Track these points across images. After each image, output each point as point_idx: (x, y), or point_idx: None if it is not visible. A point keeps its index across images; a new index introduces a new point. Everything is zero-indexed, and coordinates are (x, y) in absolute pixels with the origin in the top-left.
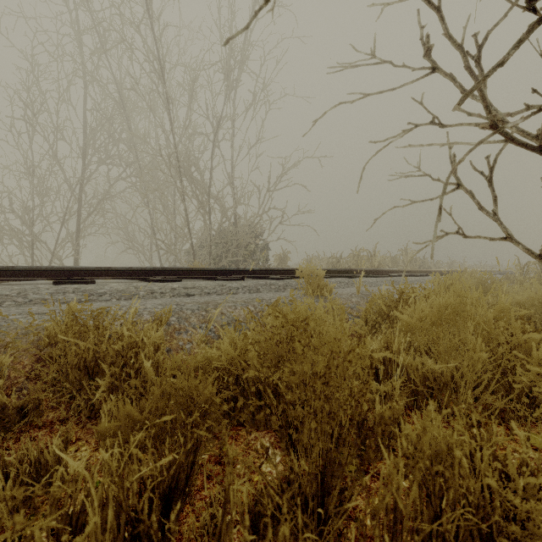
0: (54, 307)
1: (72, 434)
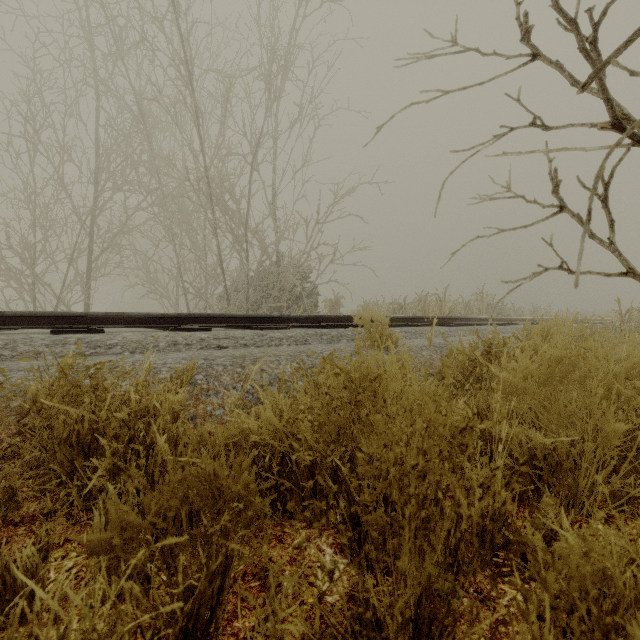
0: (49, 362)
1: (55, 536)
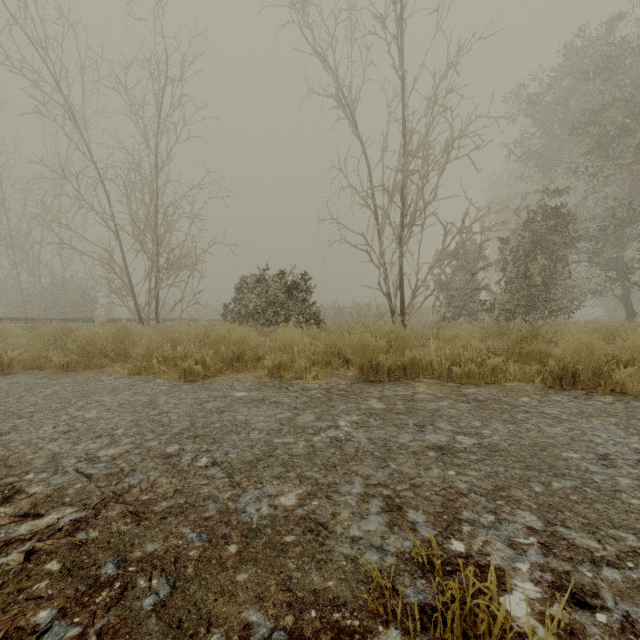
0: None
1: None
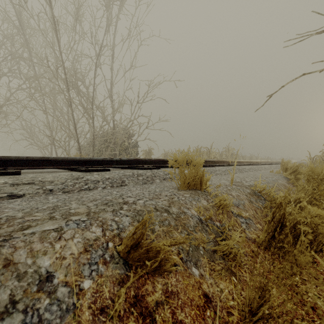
0: None
1: None
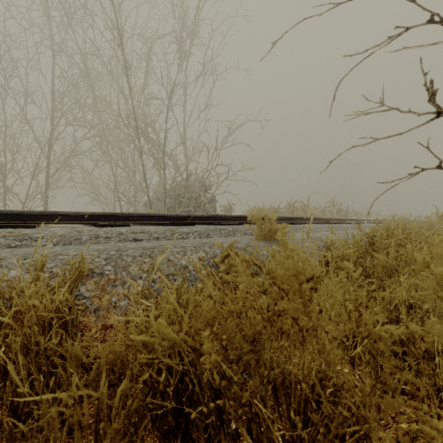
0: None
1: None
